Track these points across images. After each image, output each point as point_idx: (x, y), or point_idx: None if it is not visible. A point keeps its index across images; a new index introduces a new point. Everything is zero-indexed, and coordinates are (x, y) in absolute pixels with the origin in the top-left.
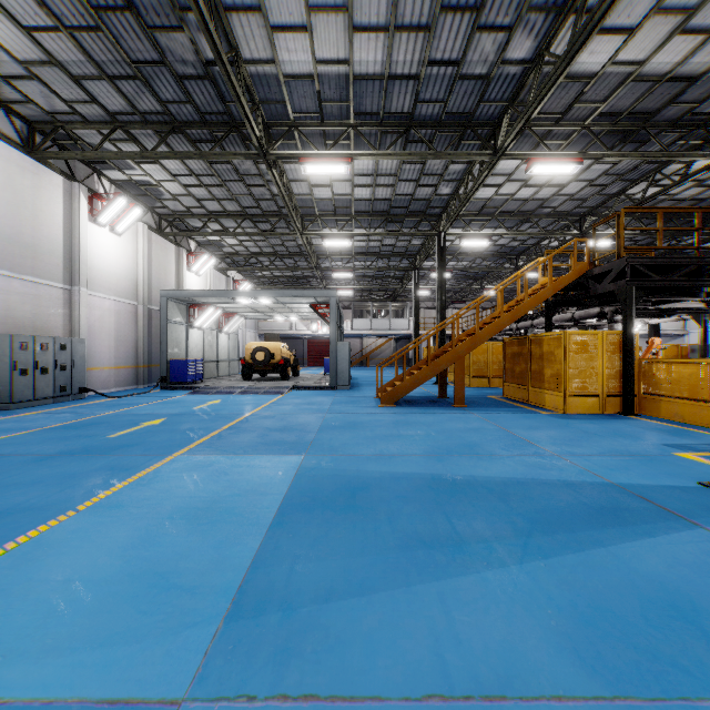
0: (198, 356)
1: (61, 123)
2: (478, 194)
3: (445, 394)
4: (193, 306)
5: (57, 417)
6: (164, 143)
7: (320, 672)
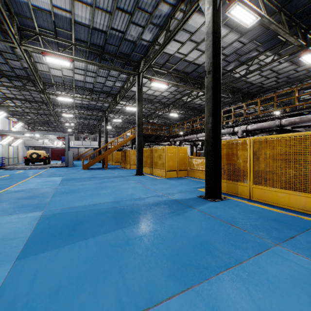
0: (1, 156)
1: None
2: (117, 107)
3: (104, 166)
4: None
5: None
6: None
7: (71, 185)
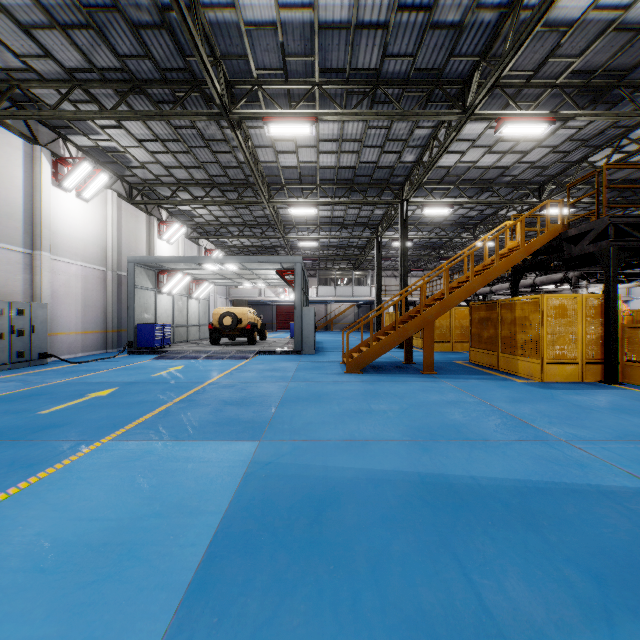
0: (167, 321)
1: (18, 82)
2: (441, 162)
3: (411, 359)
4: (162, 272)
5: (1, 387)
6: (126, 105)
7: None
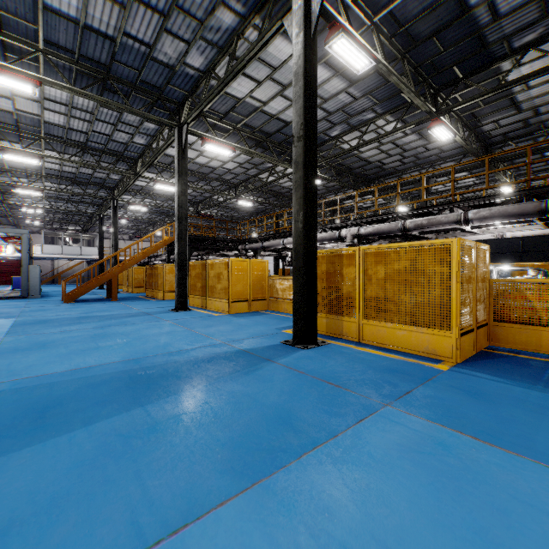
0: None
1: None
2: (137, 183)
3: (110, 296)
4: None
5: None
6: None
7: (37, 333)
